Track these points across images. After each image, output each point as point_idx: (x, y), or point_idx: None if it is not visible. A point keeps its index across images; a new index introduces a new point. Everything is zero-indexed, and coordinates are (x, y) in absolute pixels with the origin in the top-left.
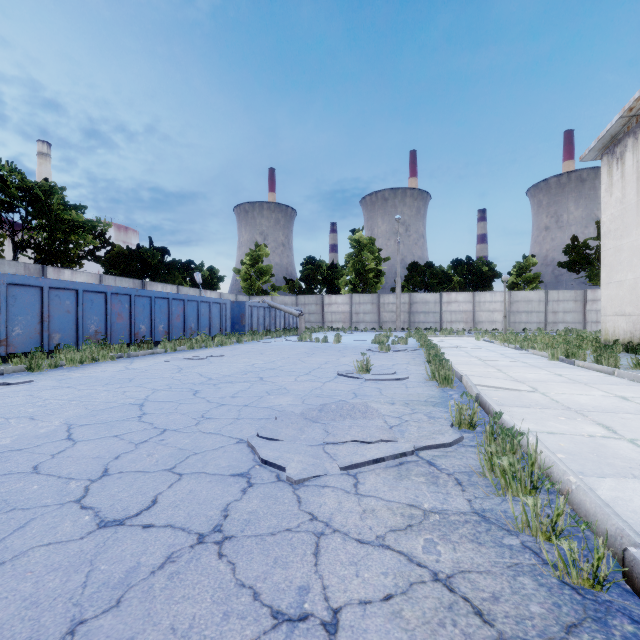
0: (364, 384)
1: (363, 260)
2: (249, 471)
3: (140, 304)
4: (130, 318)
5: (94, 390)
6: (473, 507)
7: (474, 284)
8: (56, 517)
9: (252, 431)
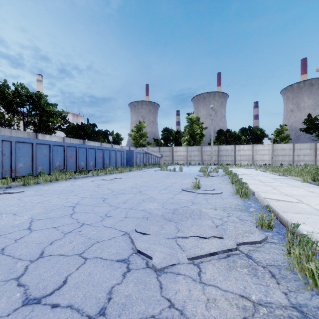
0: (197, 196)
1: (193, 129)
2: (128, 258)
3: (81, 151)
4: (76, 158)
5: (52, 197)
6: (290, 301)
7: (253, 140)
8: None
9: (133, 226)
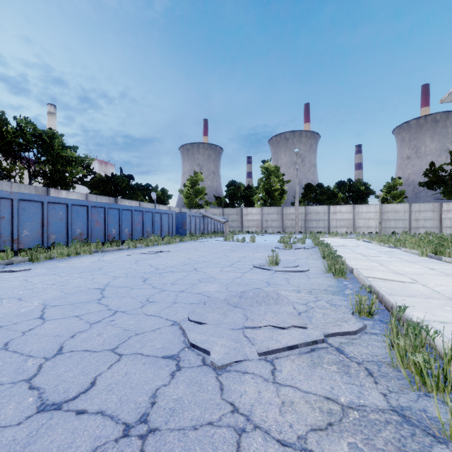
0: (274, 274)
1: (271, 182)
2: (179, 354)
3: (112, 214)
4: (104, 224)
5: (71, 277)
6: (390, 403)
7: (354, 199)
8: (4, 397)
9: (185, 314)
